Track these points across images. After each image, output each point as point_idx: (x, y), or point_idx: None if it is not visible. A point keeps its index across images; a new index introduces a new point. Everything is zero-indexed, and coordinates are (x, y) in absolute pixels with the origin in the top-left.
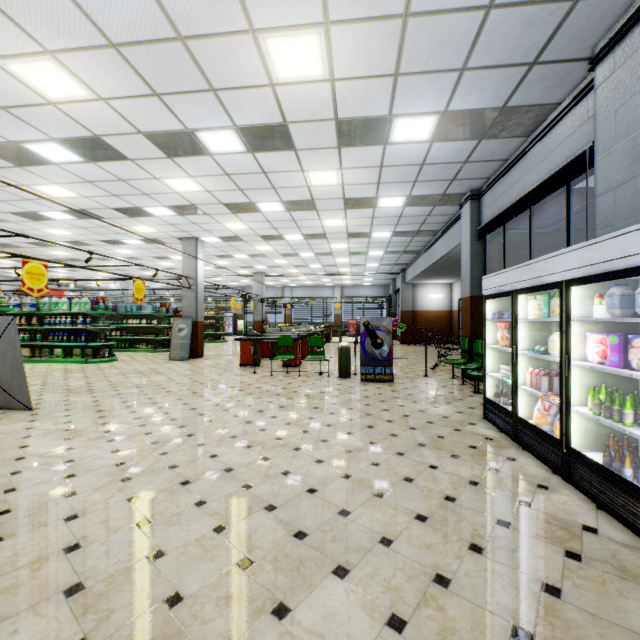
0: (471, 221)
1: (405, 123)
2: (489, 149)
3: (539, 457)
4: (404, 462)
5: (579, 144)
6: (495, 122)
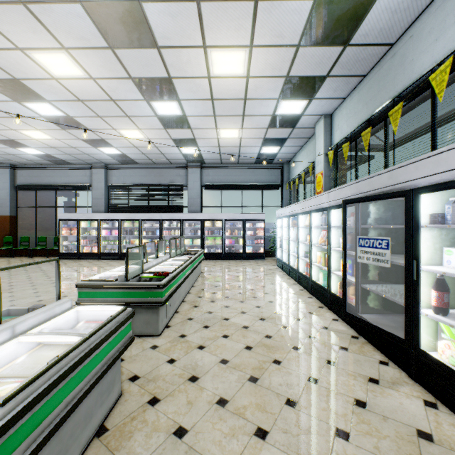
0: (11, 179)
1: (33, 150)
2: (43, 162)
3: (90, 259)
4: (73, 265)
5: (83, 180)
6: (57, 160)
